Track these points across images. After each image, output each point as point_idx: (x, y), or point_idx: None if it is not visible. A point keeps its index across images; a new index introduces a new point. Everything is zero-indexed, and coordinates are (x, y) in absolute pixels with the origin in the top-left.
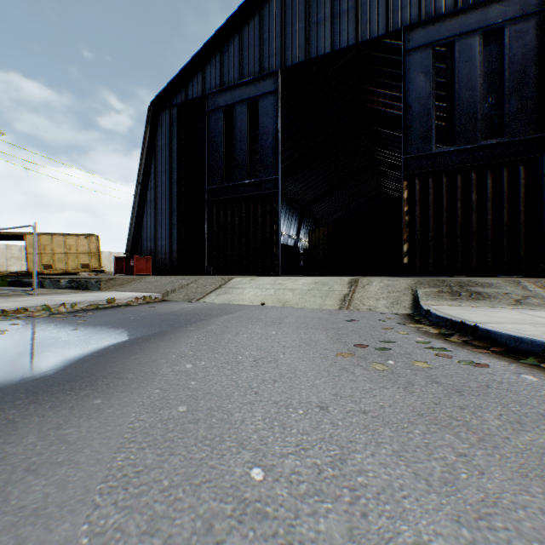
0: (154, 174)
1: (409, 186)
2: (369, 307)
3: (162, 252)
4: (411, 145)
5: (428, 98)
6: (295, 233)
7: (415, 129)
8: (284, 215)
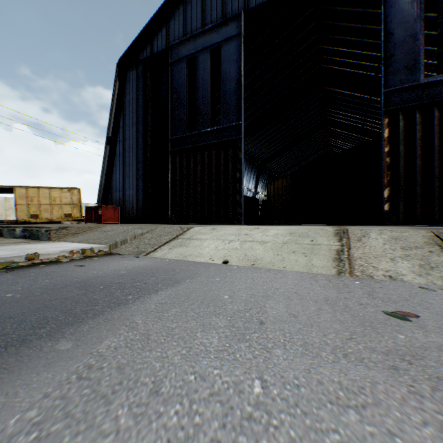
0: (122, 128)
1: (389, 124)
2: (386, 273)
3: (129, 202)
4: (393, 77)
5: (415, 21)
6: (253, 187)
7: (397, 58)
8: (244, 171)
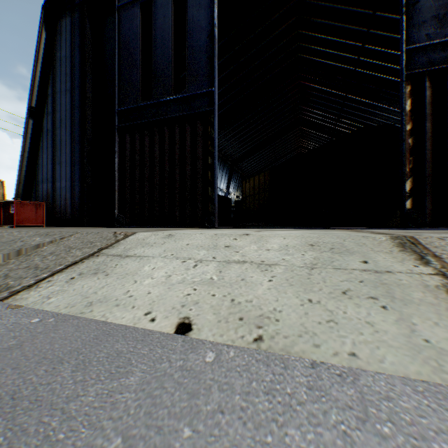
0: (52, 97)
1: (412, 94)
2: None
3: (61, 197)
4: (418, 30)
5: None
6: (225, 187)
7: (423, 5)
8: None
